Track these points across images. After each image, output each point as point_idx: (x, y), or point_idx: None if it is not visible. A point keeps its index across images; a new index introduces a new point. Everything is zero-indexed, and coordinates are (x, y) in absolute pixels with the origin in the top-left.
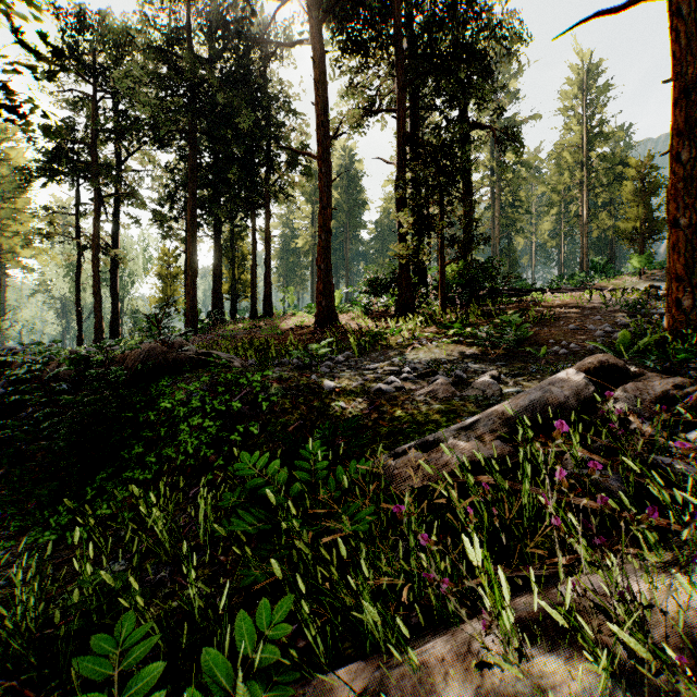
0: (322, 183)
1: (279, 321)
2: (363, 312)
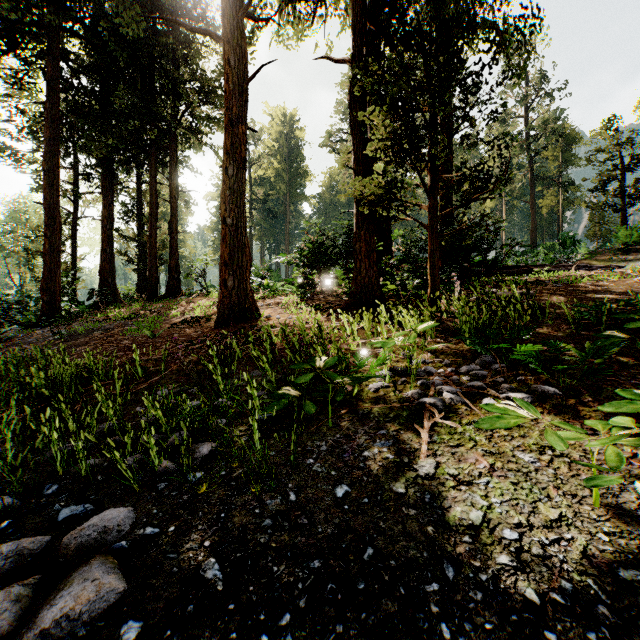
0: (230, 82)
1: (176, 307)
2: (300, 293)
